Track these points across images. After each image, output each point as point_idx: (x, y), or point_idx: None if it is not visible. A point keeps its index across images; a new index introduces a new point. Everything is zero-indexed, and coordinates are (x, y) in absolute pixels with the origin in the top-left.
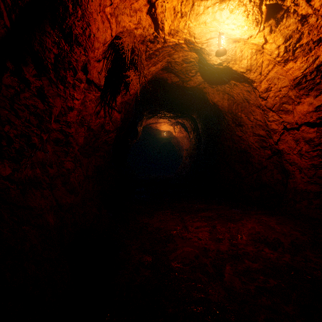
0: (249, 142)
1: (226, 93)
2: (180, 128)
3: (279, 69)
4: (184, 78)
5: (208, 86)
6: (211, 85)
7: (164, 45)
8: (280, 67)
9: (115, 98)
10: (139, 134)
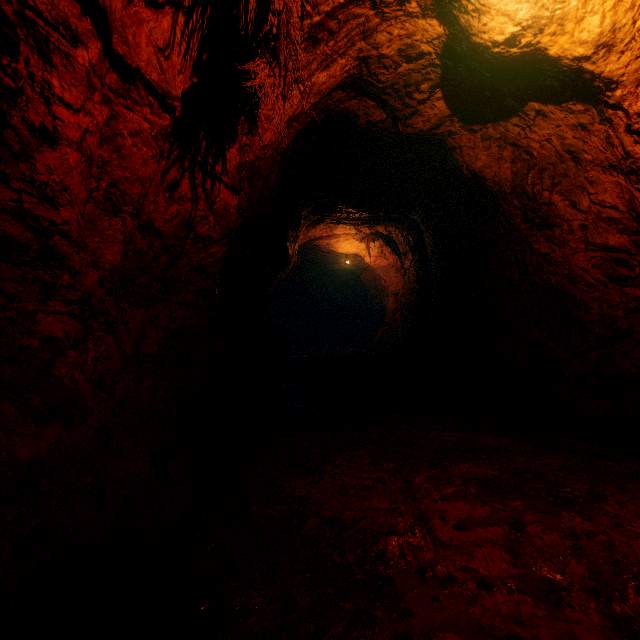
0: (574, 267)
1: (508, 145)
2: (381, 247)
3: None
4: (399, 110)
5: (460, 128)
6: (468, 124)
7: None
8: None
9: (224, 153)
10: (291, 260)
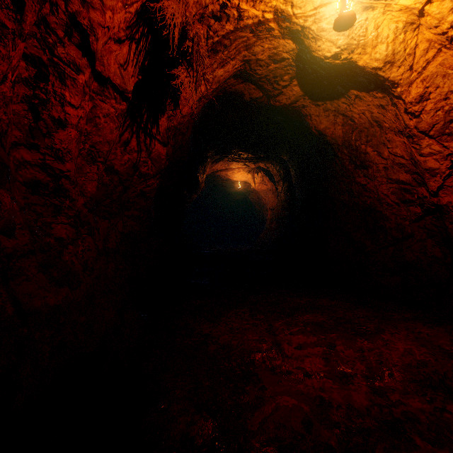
0: (380, 193)
1: (340, 114)
2: (262, 177)
3: (448, 57)
4: (271, 91)
5: (309, 103)
6: (314, 101)
7: (239, 24)
8: (452, 51)
9: (158, 121)
10: (200, 186)
